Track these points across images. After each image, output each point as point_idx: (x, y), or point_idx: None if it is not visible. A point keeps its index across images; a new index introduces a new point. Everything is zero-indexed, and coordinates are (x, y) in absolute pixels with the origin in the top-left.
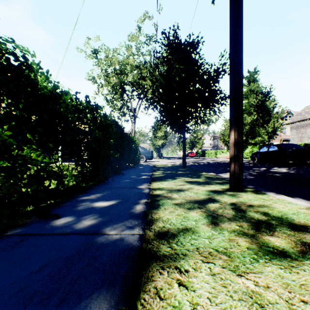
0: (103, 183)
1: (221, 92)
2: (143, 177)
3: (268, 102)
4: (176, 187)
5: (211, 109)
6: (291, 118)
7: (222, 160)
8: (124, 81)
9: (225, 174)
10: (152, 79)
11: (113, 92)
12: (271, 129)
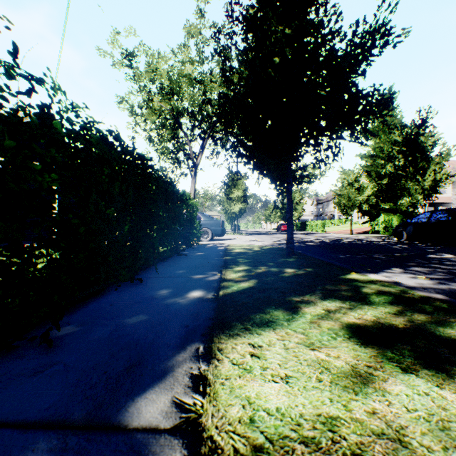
0: (11, 347)
1: (375, 90)
2: (193, 293)
3: (424, 138)
4: (354, 416)
5: (354, 127)
6: (453, 167)
7: (338, 236)
8: (177, 107)
9: (396, 274)
10: (223, 65)
11: (160, 125)
12: (429, 183)
